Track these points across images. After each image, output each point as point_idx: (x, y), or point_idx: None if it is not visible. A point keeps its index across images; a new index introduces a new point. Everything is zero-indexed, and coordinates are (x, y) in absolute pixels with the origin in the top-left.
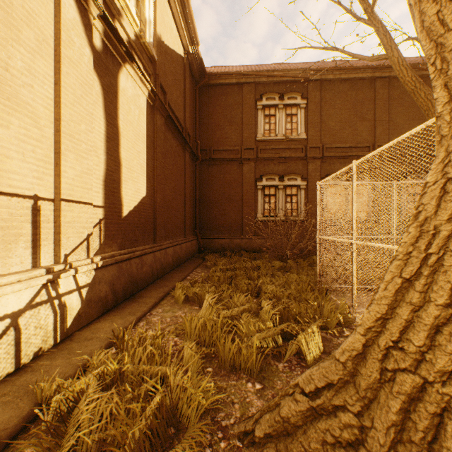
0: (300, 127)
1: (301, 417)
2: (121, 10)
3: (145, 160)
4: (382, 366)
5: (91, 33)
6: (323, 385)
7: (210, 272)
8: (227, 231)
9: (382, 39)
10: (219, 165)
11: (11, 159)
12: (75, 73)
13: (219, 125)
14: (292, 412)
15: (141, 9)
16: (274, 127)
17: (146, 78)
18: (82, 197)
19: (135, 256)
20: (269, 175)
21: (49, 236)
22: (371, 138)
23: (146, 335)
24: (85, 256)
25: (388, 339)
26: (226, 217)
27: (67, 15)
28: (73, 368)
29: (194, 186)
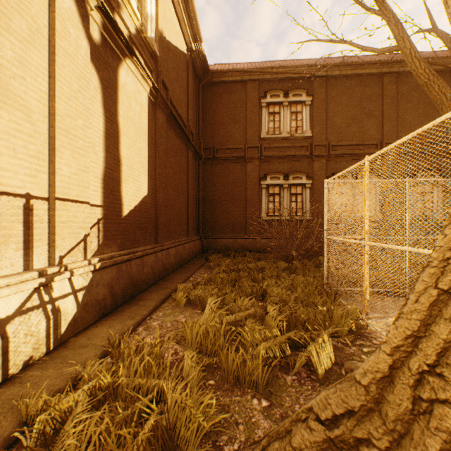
0: (305, 125)
1: (316, 449)
2: (121, 3)
3: (147, 158)
4: (415, 394)
5: (88, 25)
6: (342, 413)
7: (213, 274)
8: (230, 231)
9: (393, 29)
10: (223, 164)
11: (0, 155)
12: (71, 66)
13: (223, 123)
14: (306, 442)
15: (142, 3)
16: (278, 125)
17: (147, 74)
18: (79, 196)
19: (135, 257)
20: (273, 174)
21: (43, 237)
22: (379, 136)
23: (144, 344)
24: (82, 258)
25: (421, 361)
26: (229, 217)
27: (62, 4)
28: (65, 379)
29: (197, 185)
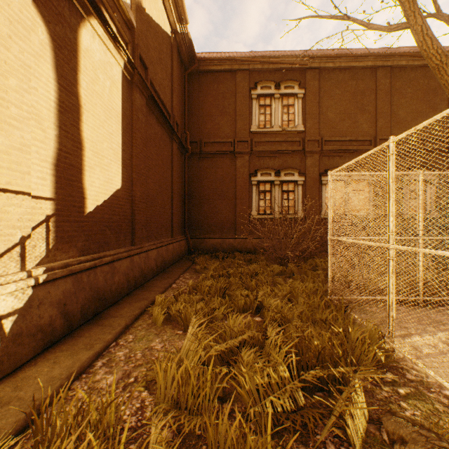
0: (297, 118)
1: None
2: None
3: (120, 145)
4: None
5: None
6: None
7: (199, 279)
8: (218, 230)
9: (403, 3)
10: (211, 159)
11: None
12: None
13: (211, 115)
14: None
15: None
16: (269, 118)
17: (120, 43)
18: (11, 183)
19: (102, 263)
20: (264, 170)
21: None
22: (373, 131)
23: (89, 405)
24: (17, 268)
25: None
26: (218, 215)
27: None
28: None
29: (183, 181)
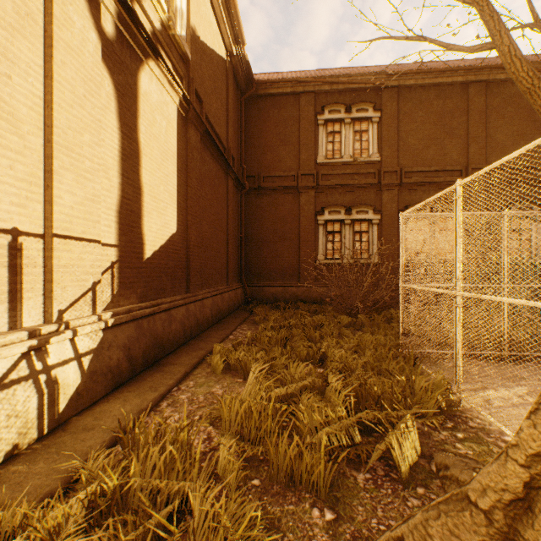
0: (372, 146)
1: None
2: None
3: (176, 187)
4: None
5: (98, 13)
6: None
7: (258, 330)
8: (280, 277)
9: (487, 21)
10: (271, 195)
11: None
12: (74, 64)
13: (271, 145)
14: None
15: None
16: (339, 147)
17: (176, 81)
18: (86, 232)
19: (160, 310)
20: (333, 207)
21: (36, 286)
22: (464, 159)
23: (166, 428)
24: (90, 312)
25: None
26: (279, 260)
27: None
28: (58, 477)
29: (239, 222)
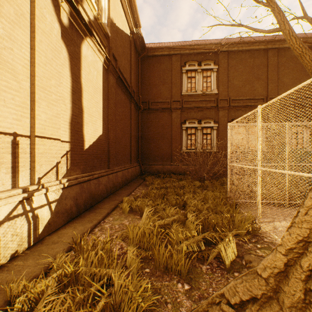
0: (213, 85)
1: None
2: None
3: (102, 108)
4: (306, 287)
5: (59, 12)
6: (248, 299)
7: (148, 190)
8: (160, 159)
9: (277, 16)
10: (155, 113)
11: None
12: (46, 41)
13: (155, 84)
14: None
15: None
16: (194, 85)
17: (102, 49)
18: (53, 134)
19: (93, 178)
20: (191, 120)
21: (26, 164)
22: (265, 93)
23: (98, 241)
24: (55, 179)
25: (311, 261)
26: (160, 150)
27: None
28: (40, 268)
29: (137, 128)
